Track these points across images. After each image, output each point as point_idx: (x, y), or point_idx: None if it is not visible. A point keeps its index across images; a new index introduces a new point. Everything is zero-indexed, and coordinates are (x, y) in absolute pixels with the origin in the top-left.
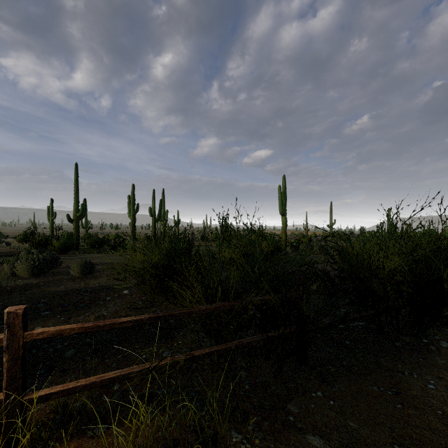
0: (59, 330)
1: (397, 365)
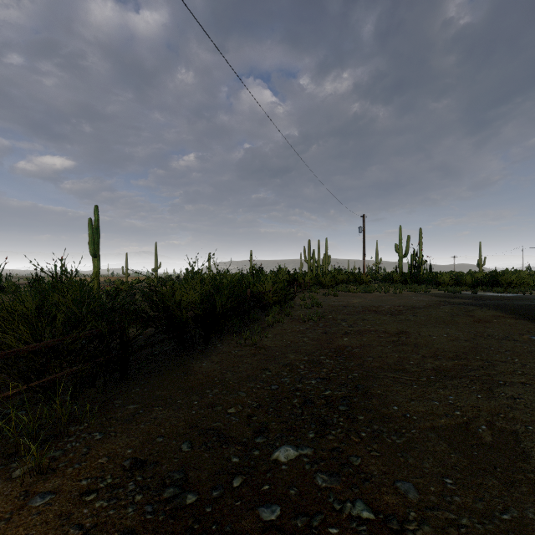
0: None
1: (190, 361)
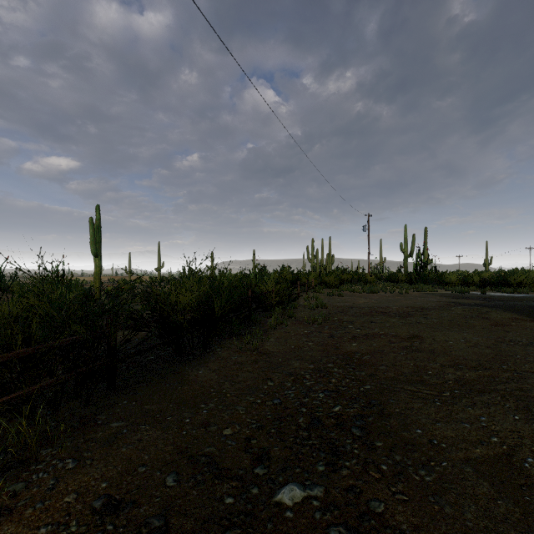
0: None
1: (186, 369)
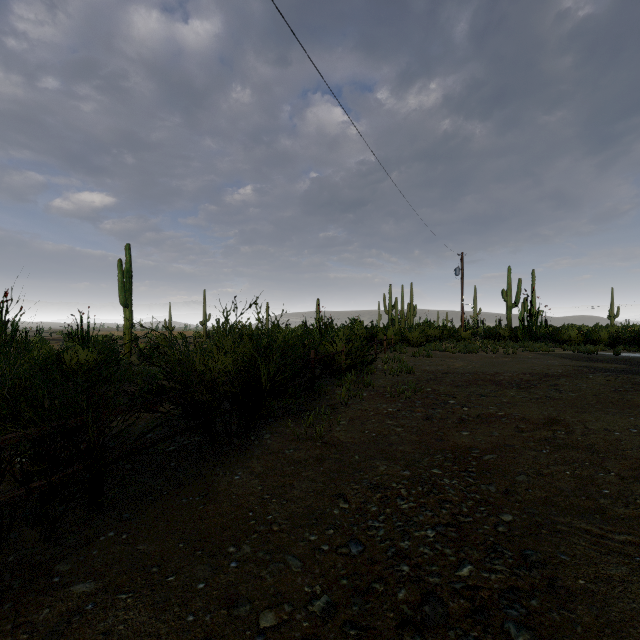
0: None
1: (216, 470)
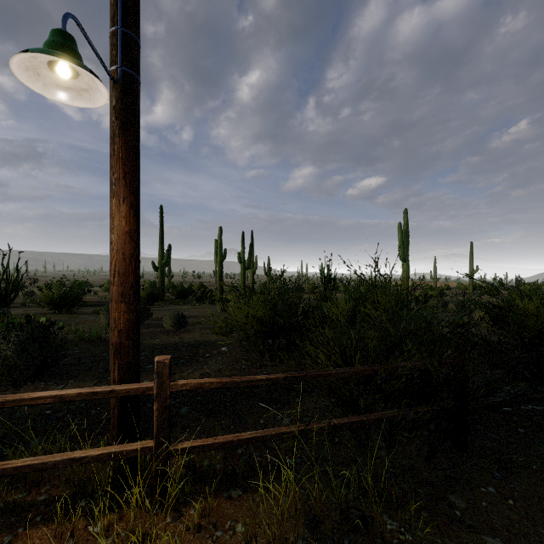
0: (200, 382)
1: None
